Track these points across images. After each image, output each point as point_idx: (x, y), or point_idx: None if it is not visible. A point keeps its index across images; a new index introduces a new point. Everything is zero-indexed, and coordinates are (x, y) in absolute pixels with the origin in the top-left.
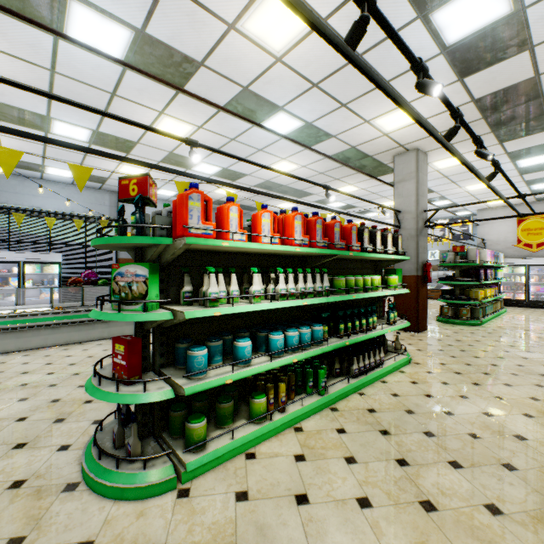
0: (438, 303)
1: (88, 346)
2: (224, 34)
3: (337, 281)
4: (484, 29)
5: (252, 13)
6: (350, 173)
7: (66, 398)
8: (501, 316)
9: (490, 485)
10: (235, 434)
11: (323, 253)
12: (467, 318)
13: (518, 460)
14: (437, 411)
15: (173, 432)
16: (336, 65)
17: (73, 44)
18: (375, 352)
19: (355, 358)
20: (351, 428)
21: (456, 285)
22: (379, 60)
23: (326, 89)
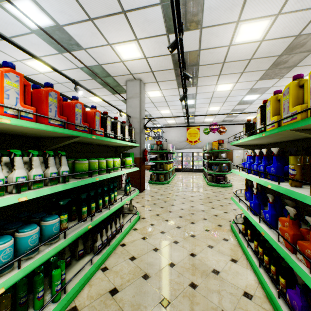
0: (147, 172)
1: None
2: None
3: (79, 165)
4: None
5: None
6: (98, 87)
7: None
8: (175, 177)
9: None
10: None
11: (58, 133)
12: (163, 180)
13: (225, 301)
14: (164, 266)
15: None
16: None
17: None
18: (116, 221)
19: (99, 234)
20: None
21: (158, 162)
22: None
23: None
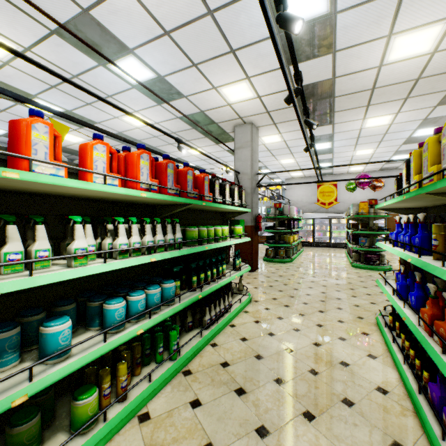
0: (261, 246)
1: None
2: None
3: (189, 232)
4: (308, 22)
5: None
6: (199, 137)
7: None
8: (301, 254)
9: (341, 434)
10: None
11: (175, 201)
12: (284, 257)
13: (351, 391)
14: (281, 351)
15: None
16: (188, 16)
17: None
18: (224, 298)
19: (208, 308)
20: (206, 396)
21: (276, 232)
22: (228, 24)
23: (179, 42)
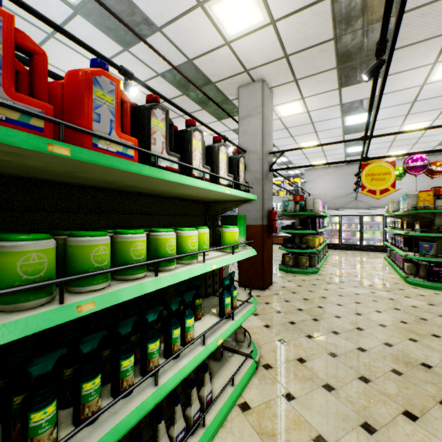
0: (277, 247)
1: None
2: None
3: None
4: None
5: None
6: (194, 109)
7: None
8: (328, 260)
9: None
10: None
11: None
12: (307, 266)
13: None
14: None
15: None
16: None
17: None
18: (190, 396)
19: None
20: None
21: (296, 233)
22: None
23: None
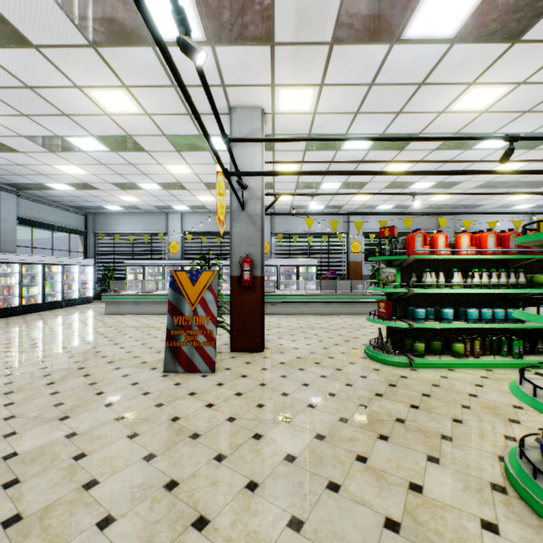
0: None
1: (341, 317)
2: (436, 117)
3: (535, 278)
4: None
5: (457, 102)
6: None
7: (344, 335)
8: None
9: None
10: (441, 358)
11: (516, 258)
12: None
13: None
14: None
15: (406, 349)
16: None
17: (344, 150)
18: None
19: None
20: None
21: None
22: None
23: (541, 110)
